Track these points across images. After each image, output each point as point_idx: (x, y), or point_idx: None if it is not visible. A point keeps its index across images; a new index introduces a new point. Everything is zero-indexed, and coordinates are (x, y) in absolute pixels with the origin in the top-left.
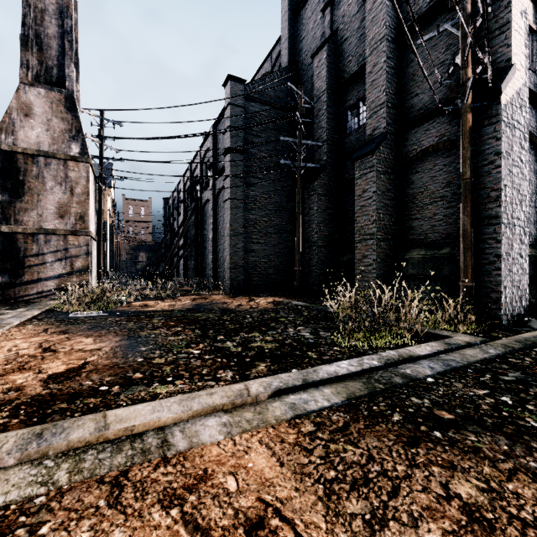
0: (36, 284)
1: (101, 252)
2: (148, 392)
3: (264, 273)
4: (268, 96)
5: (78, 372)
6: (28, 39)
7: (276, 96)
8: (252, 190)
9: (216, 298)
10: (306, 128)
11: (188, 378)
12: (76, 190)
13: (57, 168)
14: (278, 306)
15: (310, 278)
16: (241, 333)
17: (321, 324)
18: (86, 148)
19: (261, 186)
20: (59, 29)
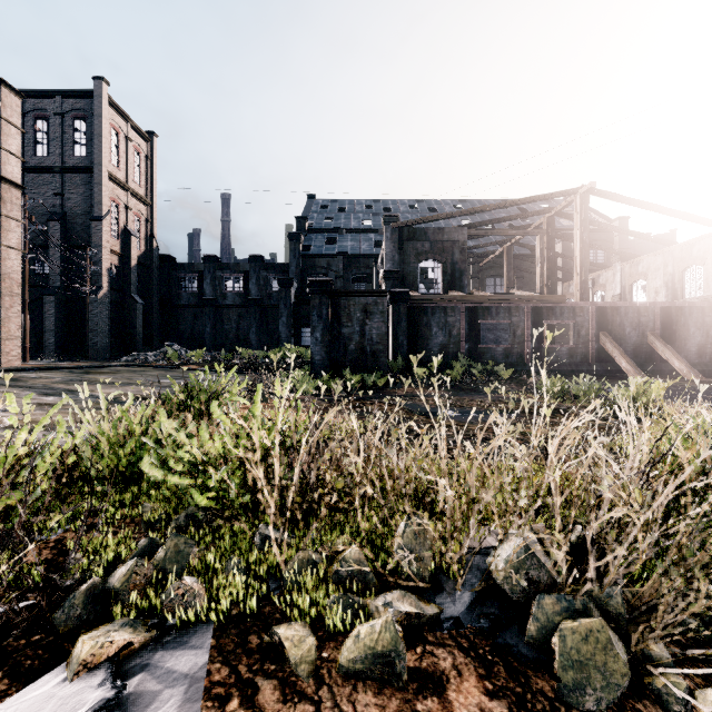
0: None
1: None
2: None
3: None
4: None
5: None
6: None
7: None
8: None
9: None
10: None
11: None
12: None
13: None
14: None
15: None
16: None
17: None
18: None
19: None
20: None
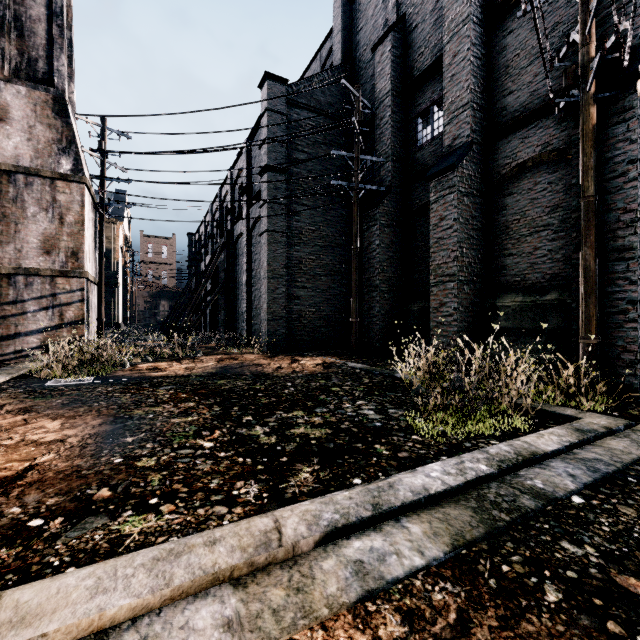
0: (13, 341)
1: (102, 298)
2: (109, 532)
3: (312, 325)
4: (316, 101)
5: (8, 488)
6: (4, 20)
7: (326, 101)
8: (295, 221)
9: (248, 358)
10: (365, 143)
11: (184, 500)
12: (67, 219)
13: (41, 189)
14: (329, 370)
15: (371, 333)
16: (277, 411)
17: (389, 396)
18: (80, 164)
19: (307, 215)
20: (46, 10)
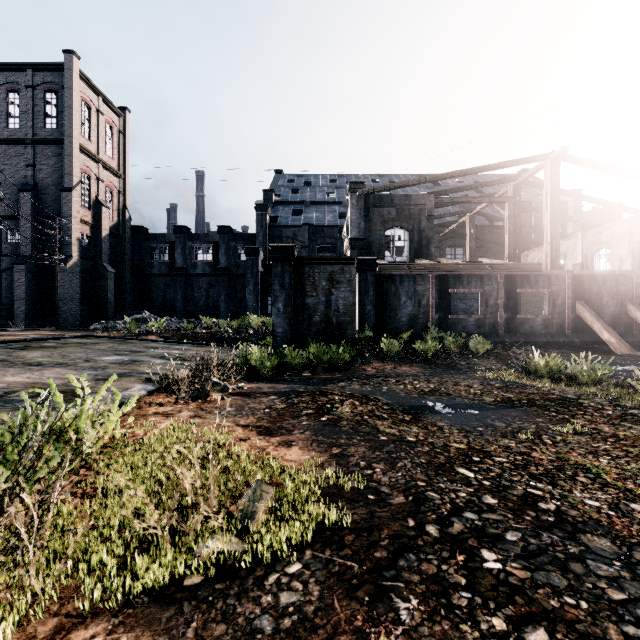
0: None
1: None
2: None
3: None
4: None
5: None
6: None
7: None
8: None
9: None
10: None
11: None
12: None
13: None
14: None
15: None
16: None
17: None
18: None
19: None
20: None
